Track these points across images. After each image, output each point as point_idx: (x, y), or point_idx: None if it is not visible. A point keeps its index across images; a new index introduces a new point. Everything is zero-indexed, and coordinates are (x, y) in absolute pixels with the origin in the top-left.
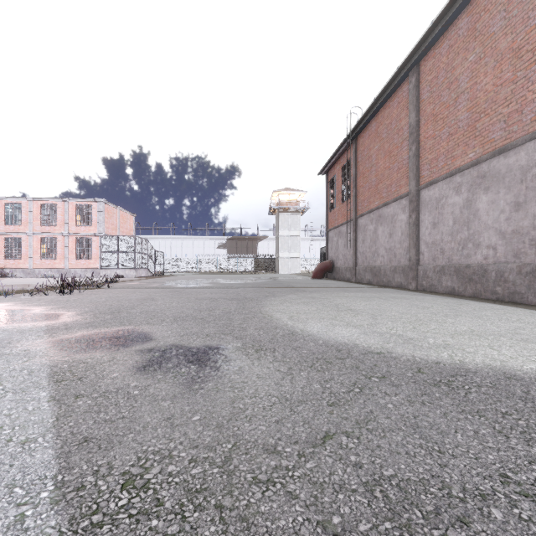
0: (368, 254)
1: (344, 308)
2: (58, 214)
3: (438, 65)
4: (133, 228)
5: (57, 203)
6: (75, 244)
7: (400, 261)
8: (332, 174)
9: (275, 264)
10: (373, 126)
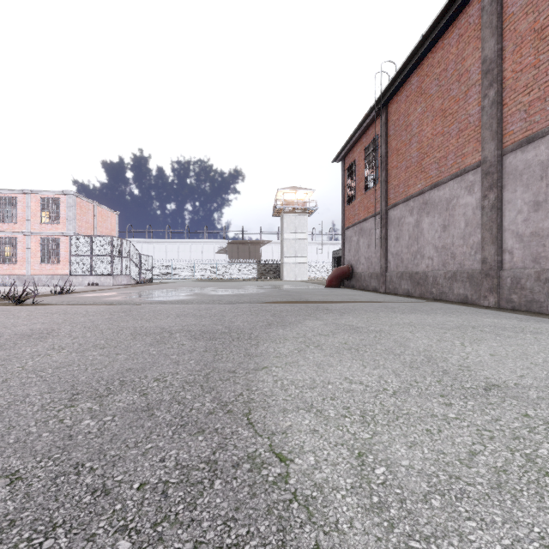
0: (406, 255)
1: (470, 378)
2: (18, 209)
3: None
4: (115, 228)
5: (17, 196)
6: (39, 245)
7: (464, 264)
8: (350, 160)
9: (280, 270)
10: (414, 83)
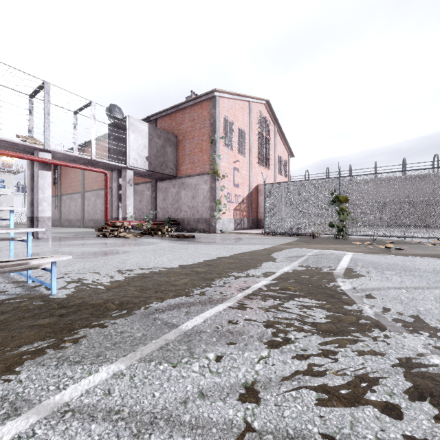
0: (67, 213)
1: None
2: None
3: (89, 153)
4: None
5: None
6: None
7: (79, 217)
8: None
9: None
10: None
